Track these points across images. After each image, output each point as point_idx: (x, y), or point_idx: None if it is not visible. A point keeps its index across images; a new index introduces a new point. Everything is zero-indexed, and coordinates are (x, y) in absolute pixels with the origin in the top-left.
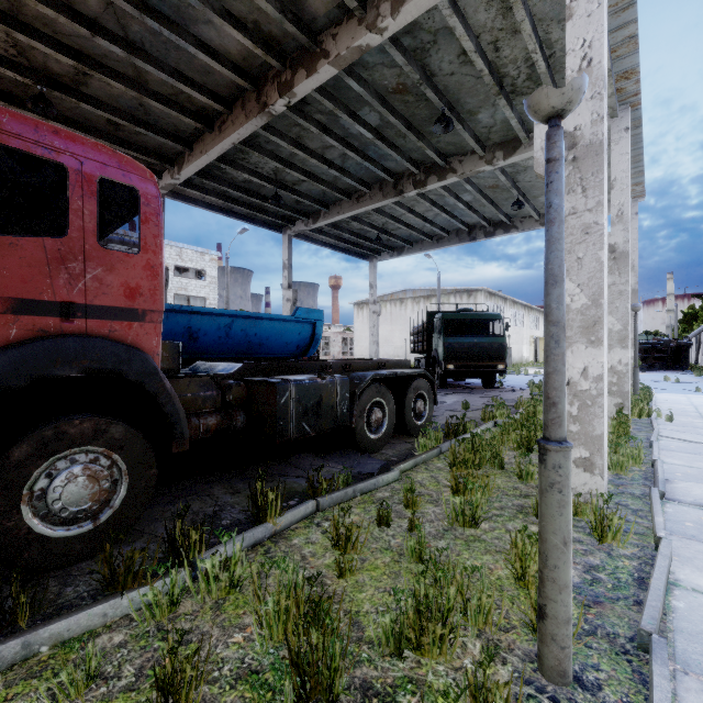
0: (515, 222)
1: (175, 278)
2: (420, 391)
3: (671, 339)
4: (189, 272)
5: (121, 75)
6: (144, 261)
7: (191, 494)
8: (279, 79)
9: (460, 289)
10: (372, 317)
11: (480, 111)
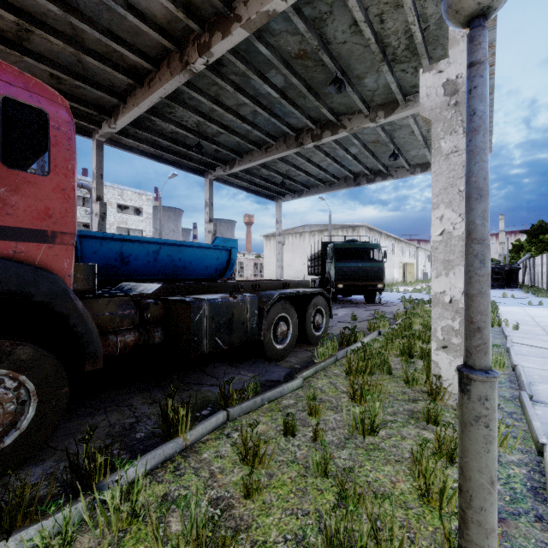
0: (391, 171)
1: (117, 214)
2: (318, 307)
3: (505, 265)
4: (129, 210)
5: (59, 32)
6: (54, 184)
7: (111, 405)
8: (199, 41)
9: (346, 225)
10: (278, 247)
11: (366, 76)
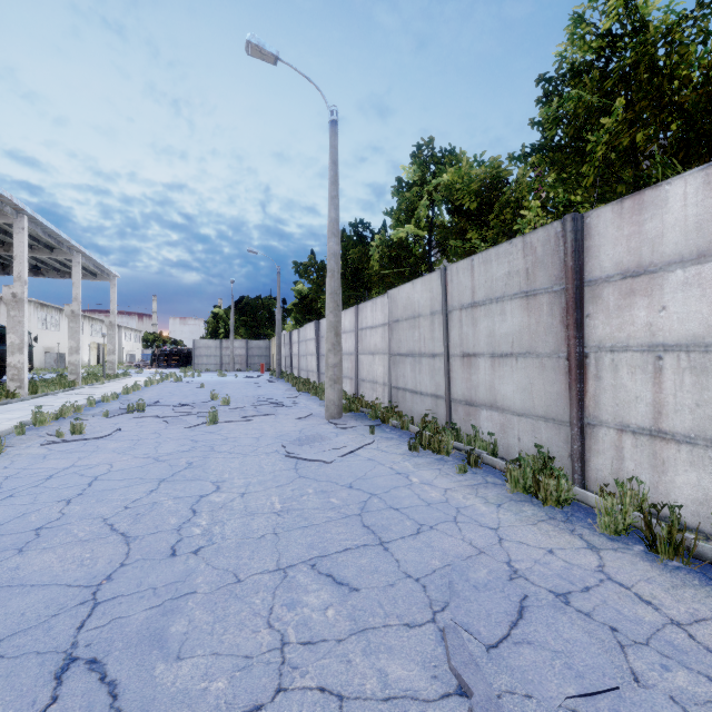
0: (43, 271)
1: None
2: None
3: (185, 348)
4: None
5: None
6: None
7: None
8: None
9: None
10: None
11: None
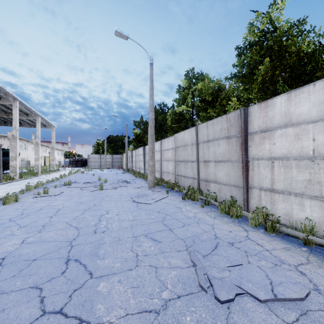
0: (22, 124)
1: None
2: None
3: (84, 158)
4: None
5: None
6: None
7: None
8: None
9: (4, 135)
10: None
11: (4, 108)
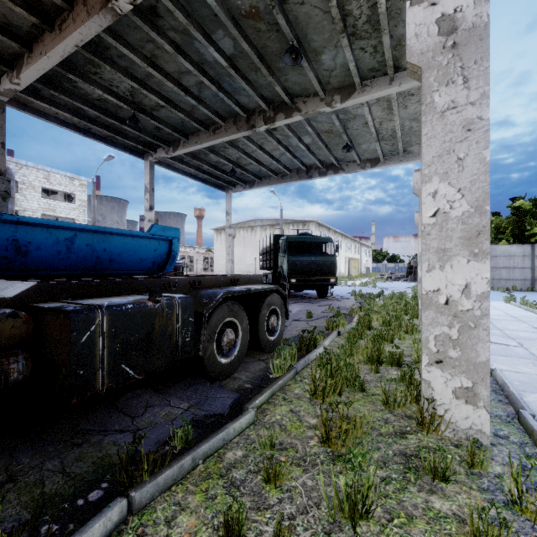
0: (342, 165)
1: (42, 199)
2: (273, 307)
3: None
4: (59, 196)
5: None
6: None
7: None
8: None
9: (297, 220)
10: (228, 239)
11: (324, 51)
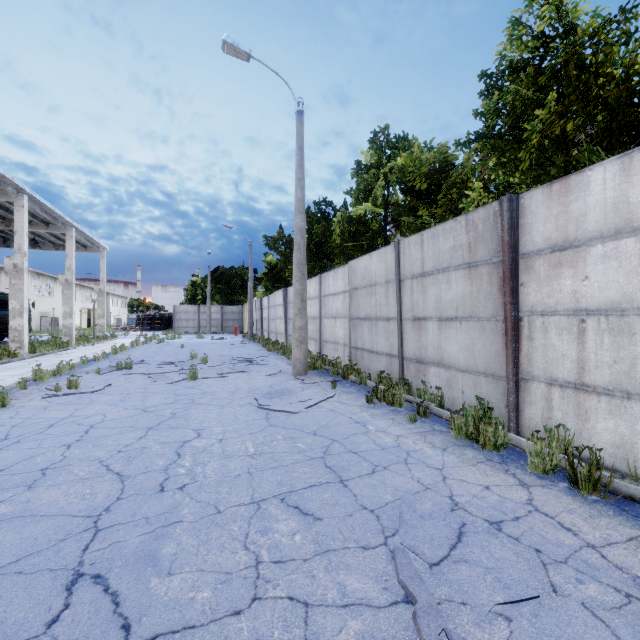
0: (40, 244)
1: None
2: None
3: (166, 313)
4: None
5: None
6: None
7: None
8: None
9: None
10: None
11: None
